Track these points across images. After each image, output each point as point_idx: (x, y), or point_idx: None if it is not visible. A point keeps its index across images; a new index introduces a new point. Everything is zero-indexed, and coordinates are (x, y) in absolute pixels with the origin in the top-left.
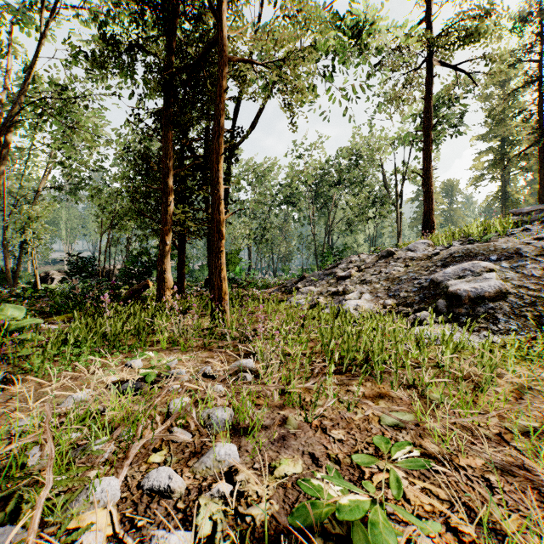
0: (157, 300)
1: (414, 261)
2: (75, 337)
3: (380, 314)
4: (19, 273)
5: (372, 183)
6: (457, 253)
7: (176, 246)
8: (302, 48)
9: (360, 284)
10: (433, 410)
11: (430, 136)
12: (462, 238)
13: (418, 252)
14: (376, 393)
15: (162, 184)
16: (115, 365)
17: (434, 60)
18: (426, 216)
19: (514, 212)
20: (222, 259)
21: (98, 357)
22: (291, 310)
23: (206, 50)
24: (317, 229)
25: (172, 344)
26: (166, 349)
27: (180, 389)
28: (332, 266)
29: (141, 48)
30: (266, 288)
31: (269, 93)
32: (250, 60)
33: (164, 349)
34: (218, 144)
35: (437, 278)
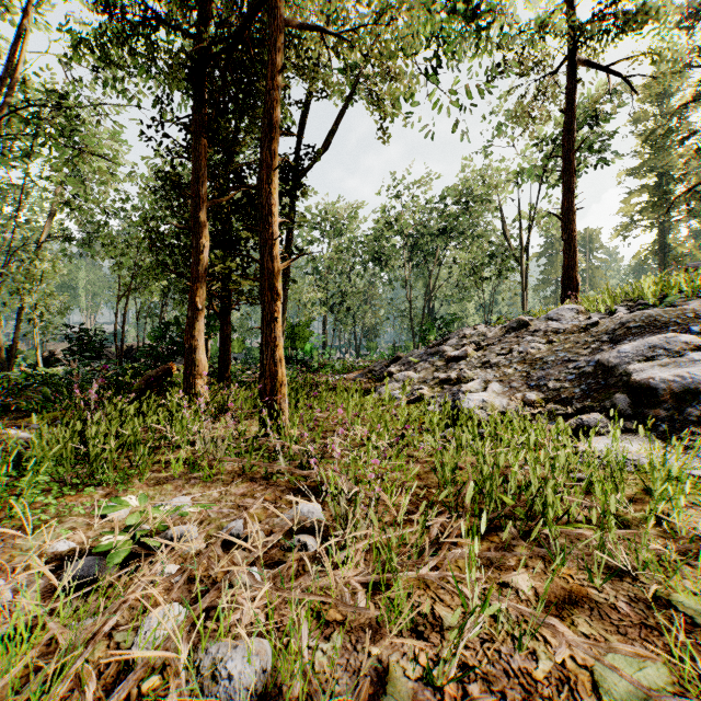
0: (184, 392)
1: (560, 335)
2: (36, 455)
3: (525, 418)
4: (23, 352)
5: (487, 232)
6: (633, 322)
7: (217, 313)
8: (400, 6)
9: (482, 368)
10: (697, 645)
11: (572, 163)
12: (627, 302)
13: (564, 322)
14: (560, 593)
15: (192, 220)
16: (80, 513)
17: (578, 58)
18: (566, 273)
19: (694, 267)
20: (277, 331)
21: (52, 498)
22: (383, 408)
23: (254, 13)
24: (413, 295)
25: (190, 468)
26: (178, 478)
27: (177, 576)
28: (438, 342)
29: (162, 21)
30: (346, 373)
31: (349, 100)
32: (320, 29)
33: (176, 478)
34: (271, 153)
35: (608, 360)
